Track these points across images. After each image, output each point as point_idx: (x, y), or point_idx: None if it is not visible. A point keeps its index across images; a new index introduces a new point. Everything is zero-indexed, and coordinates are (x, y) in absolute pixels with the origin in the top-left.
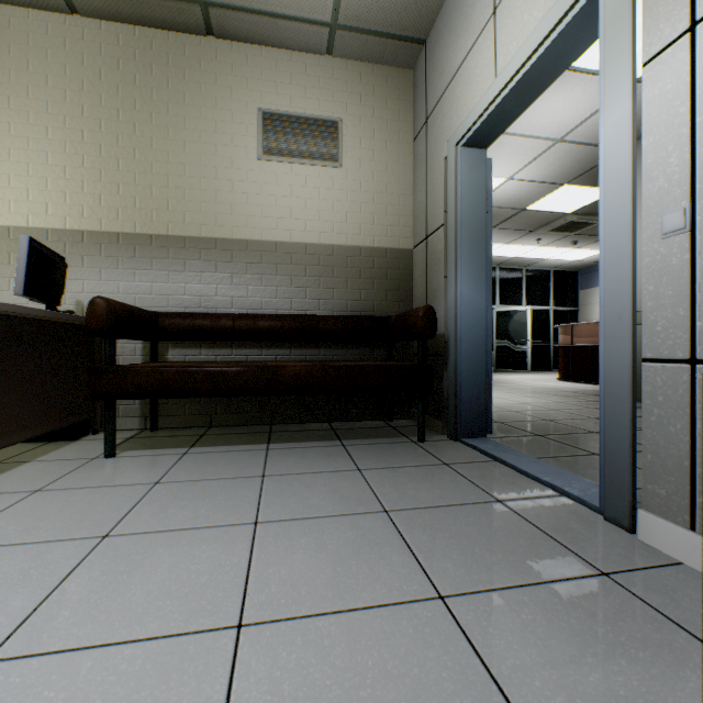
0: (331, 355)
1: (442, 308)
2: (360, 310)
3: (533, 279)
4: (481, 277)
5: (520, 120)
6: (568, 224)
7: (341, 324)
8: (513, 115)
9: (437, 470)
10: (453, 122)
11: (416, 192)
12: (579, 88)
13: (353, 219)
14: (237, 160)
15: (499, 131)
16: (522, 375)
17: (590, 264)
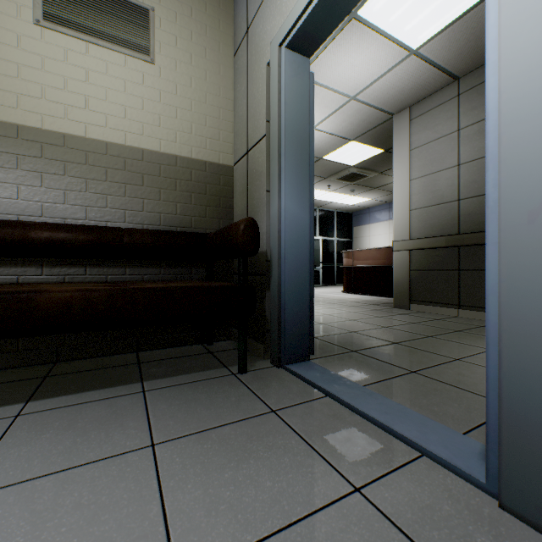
0: (140, 274)
1: (264, 224)
2: (176, 225)
3: (323, 217)
4: (305, 191)
5: (326, 70)
6: (350, 175)
7: (151, 239)
8: (342, 11)
9: (264, 427)
10: (276, 22)
11: (237, 107)
12: (373, 48)
13: (167, 123)
14: (1, 16)
15: (325, 32)
16: (317, 288)
17: (360, 208)
